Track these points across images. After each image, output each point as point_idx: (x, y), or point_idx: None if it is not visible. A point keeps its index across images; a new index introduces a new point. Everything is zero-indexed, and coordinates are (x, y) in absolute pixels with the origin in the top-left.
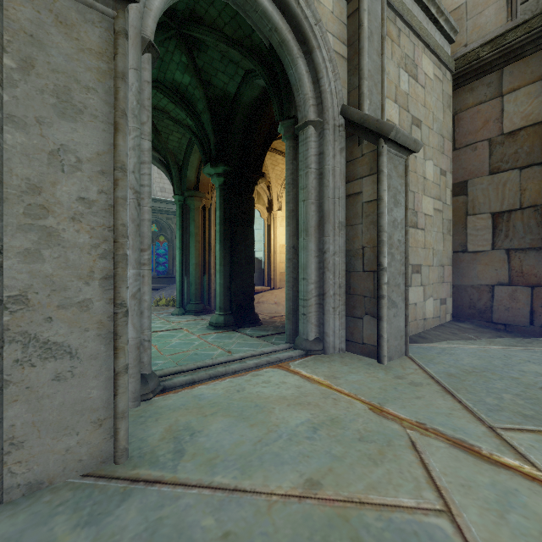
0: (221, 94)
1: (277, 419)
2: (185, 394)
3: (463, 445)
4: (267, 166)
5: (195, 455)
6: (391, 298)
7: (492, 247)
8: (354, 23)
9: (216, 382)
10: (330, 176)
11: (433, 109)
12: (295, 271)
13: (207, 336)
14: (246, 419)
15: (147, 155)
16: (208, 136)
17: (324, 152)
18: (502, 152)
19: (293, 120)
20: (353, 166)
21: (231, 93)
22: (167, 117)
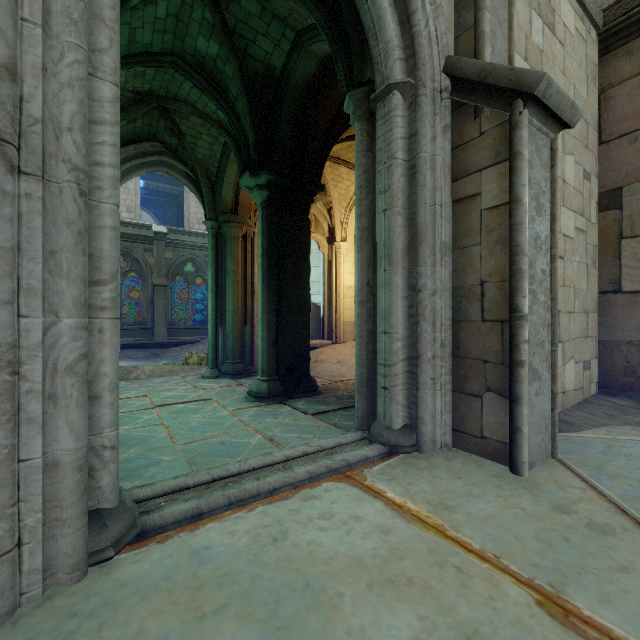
0: (262, 70)
1: (348, 635)
2: (177, 545)
3: None
4: (327, 182)
5: None
6: (532, 365)
7: None
8: None
9: (238, 514)
10: (427, 170)
11: (574, 80)
12: (371, 320)
13: (244, 412)
14: (282, 632)
15: (109, 109)
16: (246, 134)
17: (418, 131)
18: None
19: (367, 88)
20: (464, 153)
21: (277, 68)
22: (191, 111)
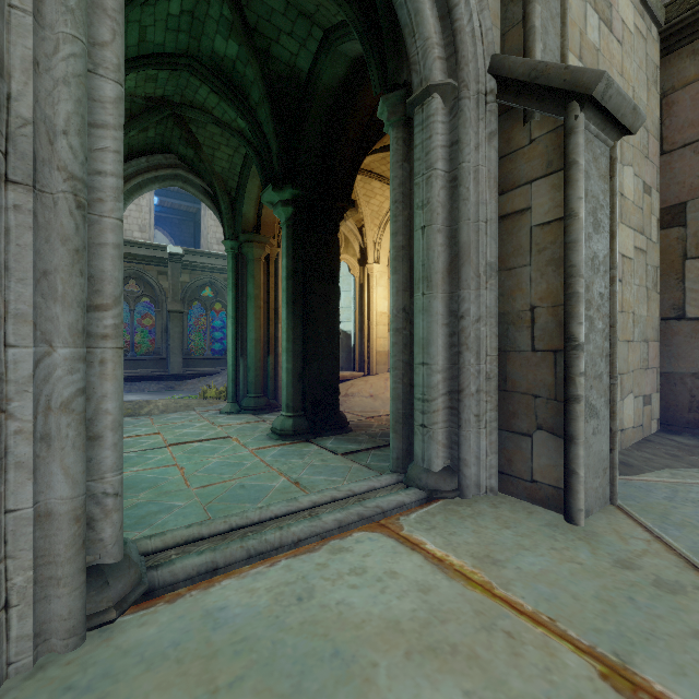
0: (287, 73)
1: None
2: (188, 605)
3: None
4: (358, 198)
5: None
6: (589, 400)
7: None
8: None
9: (259, 569)
10: (471, 183)
11: (633, 82)
12: (407, 350)
13: (266, 451)
14: None
15: (112, 111)
16: (269, 144)
17: (461, 138)
18: None
19: (404, 91)
20: (512, 163)
21: (303, 71)
22: (209, 119)
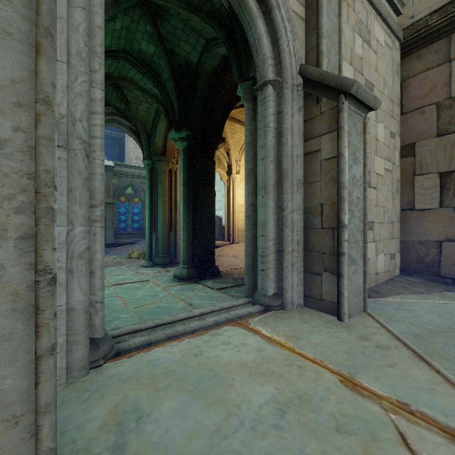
0: (184, 63)
1: (237, 396)
2: (139, 358)
3: None
4: (226, 134)
5: (137, 454)
6: (351, 255)
7: (440, 205)
8: None
9: (173, 343)
10: (289, 135)
11: (383, 74)
12: (254, 228)
13: (171, 288)
14: (202, 396)
15: (99, 105)
16: (173, 104)
17: (283, 110)
18: (450, 114)
19: (252, 81)
20: (311, 124)
21: (193, 62)
22: (135, 87)
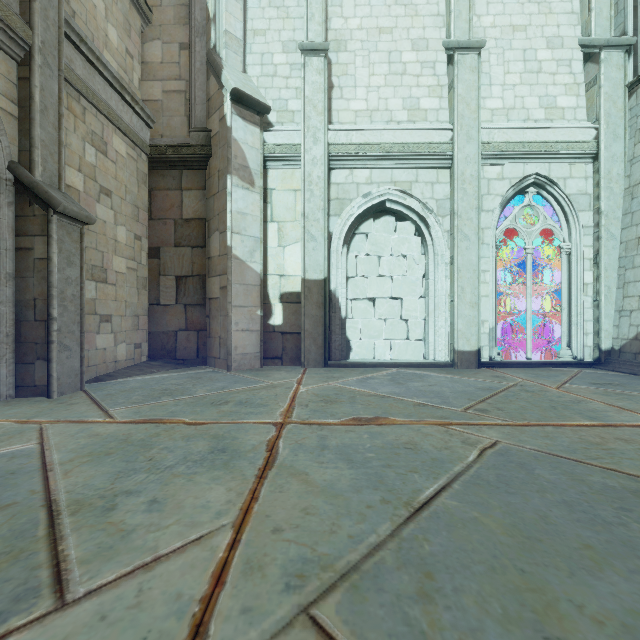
0: None
1: None
2: None
3: (79, 421)
4: None
5: None
6: (64, 343)
7: (176, 302)
8: (26, 89)
9: None
10: None
11: (126, 183)
12: None
13: None
14: None
15: None
16: None
17: None
18: (182, 232)
19: None
20: (25, 222)
21: None
22: None
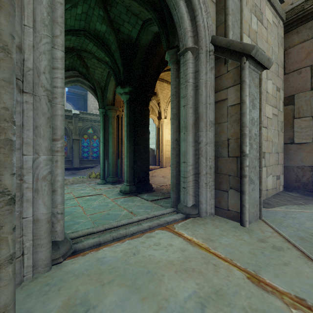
0: (127, 38)
1: (166, 290)
2: (90, 256)
3: None
4: (157, 90)
5: None
6: (250, 177)
7: None
8: None
9: (117, 244)
10: (203, 88)
11: (272, 45)
12: (178, 156)
13: (118, 200)
14: (138, 290)
15: (60, 62)
16: (119, 68)
17: (199, 69)
18: None
19: (176, 49)
20: (220, 80)
21: (133, 37)
22: (93, 56)
